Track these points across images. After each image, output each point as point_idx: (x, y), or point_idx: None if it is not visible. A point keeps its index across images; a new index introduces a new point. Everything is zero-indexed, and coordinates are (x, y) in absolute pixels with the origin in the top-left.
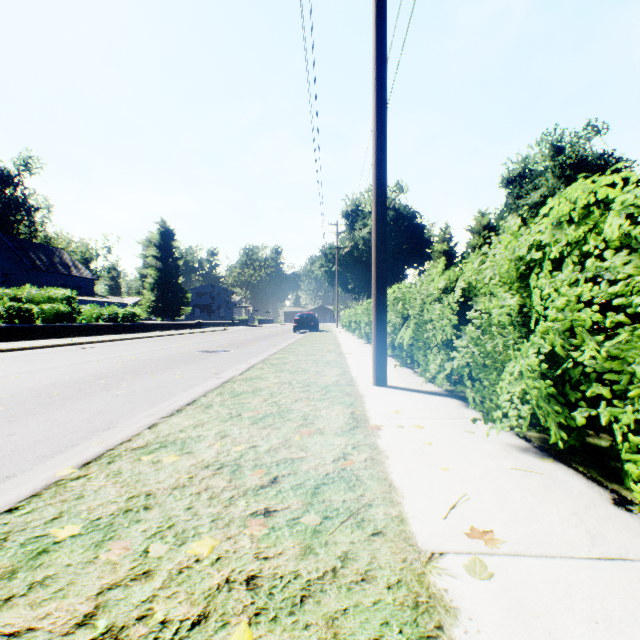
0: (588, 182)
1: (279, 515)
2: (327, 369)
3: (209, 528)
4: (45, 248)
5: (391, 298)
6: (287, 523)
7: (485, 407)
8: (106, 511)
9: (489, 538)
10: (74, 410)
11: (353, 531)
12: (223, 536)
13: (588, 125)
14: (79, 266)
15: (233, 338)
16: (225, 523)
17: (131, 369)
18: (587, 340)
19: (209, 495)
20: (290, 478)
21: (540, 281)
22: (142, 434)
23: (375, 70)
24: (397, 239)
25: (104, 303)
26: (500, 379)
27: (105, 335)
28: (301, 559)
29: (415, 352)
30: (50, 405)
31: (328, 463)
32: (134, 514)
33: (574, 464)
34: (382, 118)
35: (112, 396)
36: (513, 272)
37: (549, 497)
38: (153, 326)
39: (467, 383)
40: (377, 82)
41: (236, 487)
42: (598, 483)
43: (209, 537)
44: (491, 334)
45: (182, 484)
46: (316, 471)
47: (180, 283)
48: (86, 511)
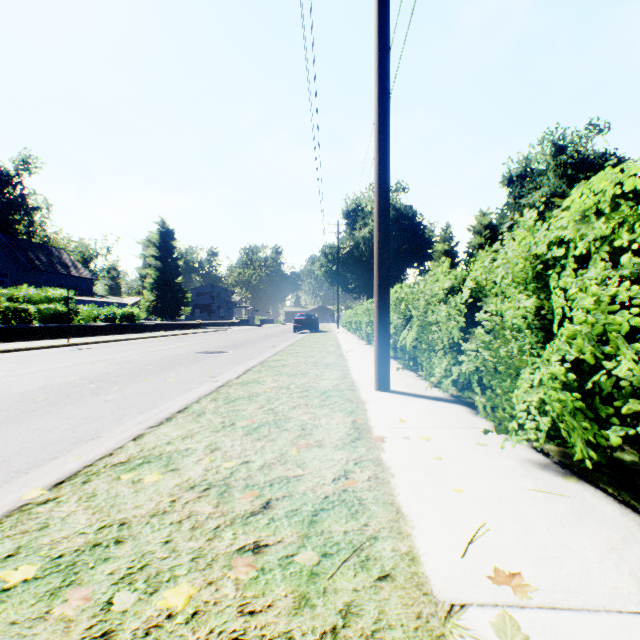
0: (616, 170)
1: (270, 551)
2: (327, 372)
3: (187, 569)
4: (44, 248)
5: (393, 298)
6: (279, 563)
7: (497, 417)
8: (71, 546)
9: (517, 584)
10: (59, 417)
11: (356, 574)
12: (203, 581)
13: (590, 124)
14: (78, 266)
15: (232, 339)
16: (207, 562)
17: (125, 372)
18: (622, 347)
19: (191, 524)
20: (285, 502)
21: (562, 280)
22: (125, 447)
23: (377, 59)
24: (398, 239)
25: (103, 303)
26: (515, 387)
27: (103, 336)
28: (294, 614)
29: (419, 355)
30: (34, 412)
31: (327, 483)
32: (102, 550)
33: (602, 484)
34: (385, 110)
35: (101, 401)
36: (529, 271)
37: (580, 527)
38: (152, 326)
39: (477, 390)
40: (379, 72)
41: (223, 514)
42: (633, 509)
43: (186, 583)
44: (505, 338)
45: (162, 510)
46: (314, 493)
47: (180, 283)
48: (47, 546)
